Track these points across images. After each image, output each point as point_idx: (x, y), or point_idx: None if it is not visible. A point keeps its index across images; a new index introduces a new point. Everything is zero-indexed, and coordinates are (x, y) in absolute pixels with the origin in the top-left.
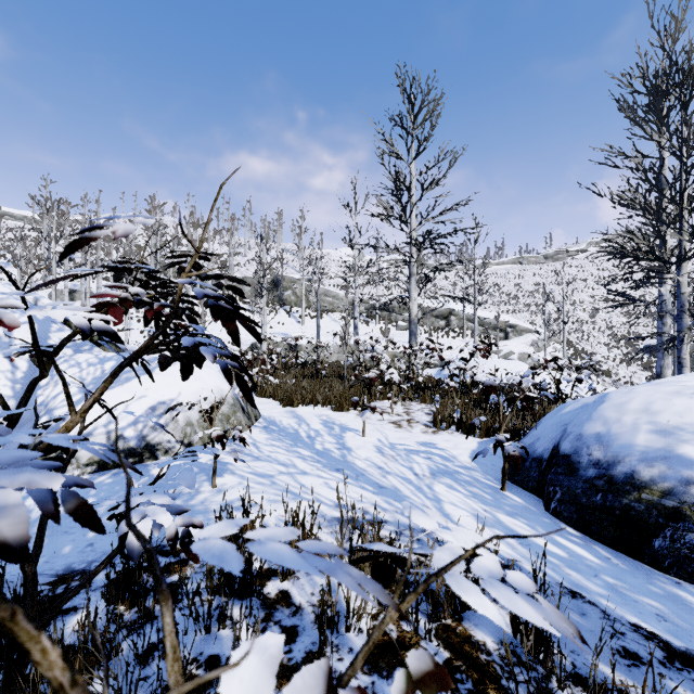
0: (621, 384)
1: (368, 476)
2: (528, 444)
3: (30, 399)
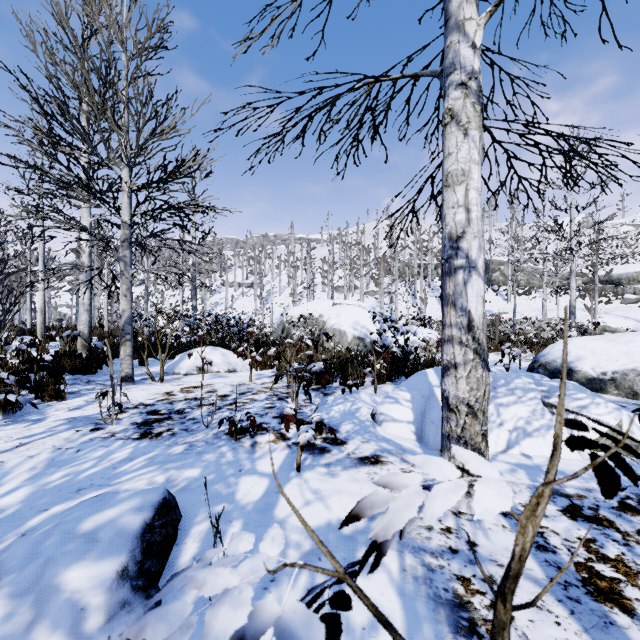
0: None
1: None
2: None
3: (383, 336)
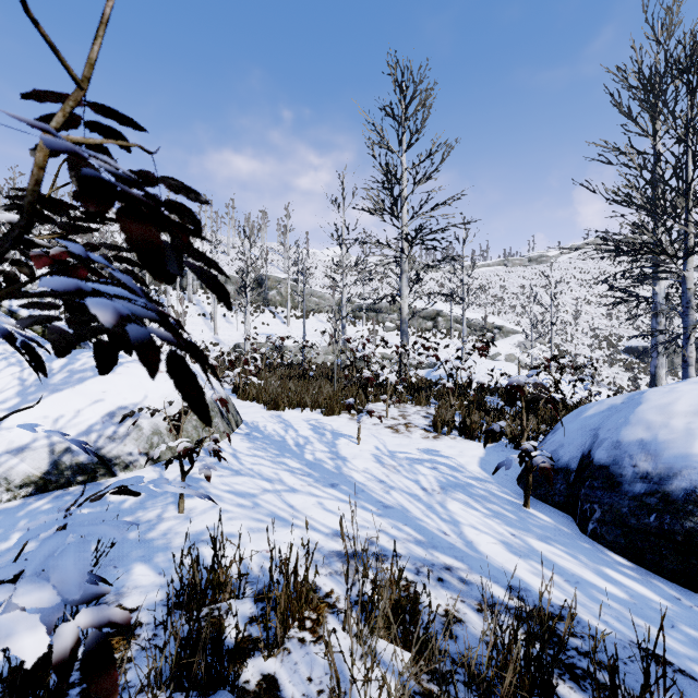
0: (605, 385)
1: (368, 493)
2: (550, 451)
3: None
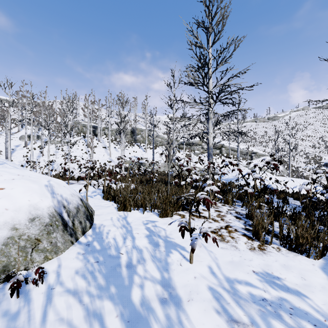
0: None
1: None
2: None
3: None
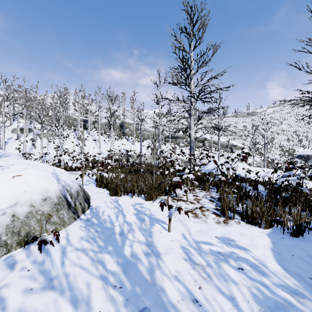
0: None
1: None
2: None
3: None
